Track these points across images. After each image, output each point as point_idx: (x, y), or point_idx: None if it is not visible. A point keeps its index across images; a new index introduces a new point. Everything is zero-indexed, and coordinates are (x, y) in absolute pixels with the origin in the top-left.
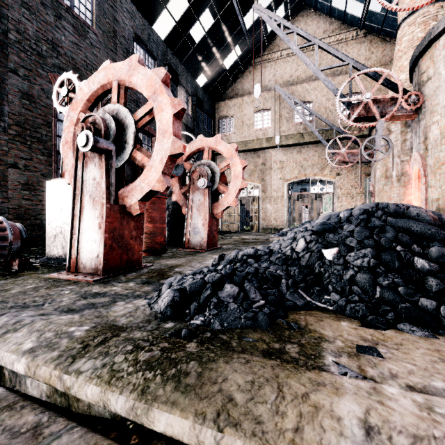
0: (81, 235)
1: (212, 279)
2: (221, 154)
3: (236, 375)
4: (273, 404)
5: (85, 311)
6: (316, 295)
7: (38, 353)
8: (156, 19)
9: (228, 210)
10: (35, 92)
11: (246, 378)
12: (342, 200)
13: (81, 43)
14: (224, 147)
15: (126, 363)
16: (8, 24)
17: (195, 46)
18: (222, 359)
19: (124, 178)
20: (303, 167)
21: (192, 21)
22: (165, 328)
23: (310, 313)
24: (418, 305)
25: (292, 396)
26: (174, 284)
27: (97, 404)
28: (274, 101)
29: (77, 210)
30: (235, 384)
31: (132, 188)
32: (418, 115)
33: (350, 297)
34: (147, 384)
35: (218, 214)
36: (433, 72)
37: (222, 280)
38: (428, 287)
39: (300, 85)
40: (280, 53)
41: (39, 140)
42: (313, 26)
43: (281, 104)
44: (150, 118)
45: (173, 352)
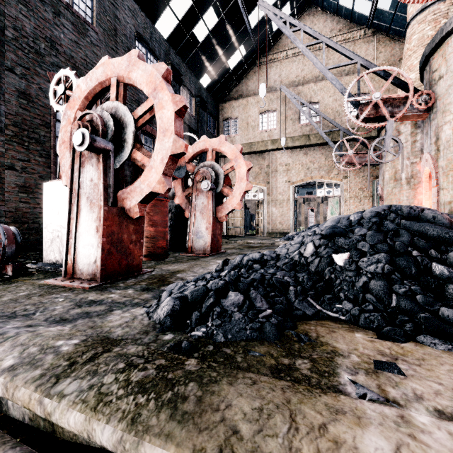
0: (77, 239)
1: (215, 286)
2: (225, 156)
3: (242, 401)
4: (285, 438)
5: (79, 321)
6: (326, 303)
7: (18, 372)
8: (159, 18)
9: (232, 213)
10: (33, 92)
11: (253, 404)
12: (349, 203)
13: (80, 41)
14: (229, 148)
15: (116, 385)
16: (5, 21)
17: (199, 45)
18: (226, 379)
19: (123, 179)
20: (309, 169)
21: (195, 19)
22: (163, 340)
23: (321, 323)
24: (439, 315)
25: (307, 428)
26: (175, 291)
27: (81, 434)
28: (279, 102)
29: (74, 213)
30: (240, 412)
31: (131, 190)
32: (429, 115)
33: (364, 306)
34: (139, 410)
35: (222, 217)
36: (445, 70)
37: (225, 287)
38: (449, 295)
39: (306, 86)
40: (286, 53)
41: (37, 141)
42: (319, 24)
43: (287, 105)
44: (150, 116)
45: (170, 371)
